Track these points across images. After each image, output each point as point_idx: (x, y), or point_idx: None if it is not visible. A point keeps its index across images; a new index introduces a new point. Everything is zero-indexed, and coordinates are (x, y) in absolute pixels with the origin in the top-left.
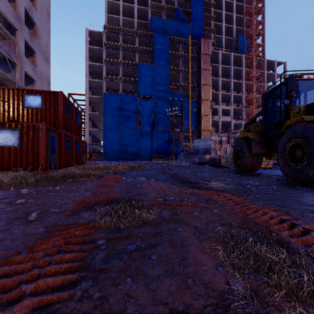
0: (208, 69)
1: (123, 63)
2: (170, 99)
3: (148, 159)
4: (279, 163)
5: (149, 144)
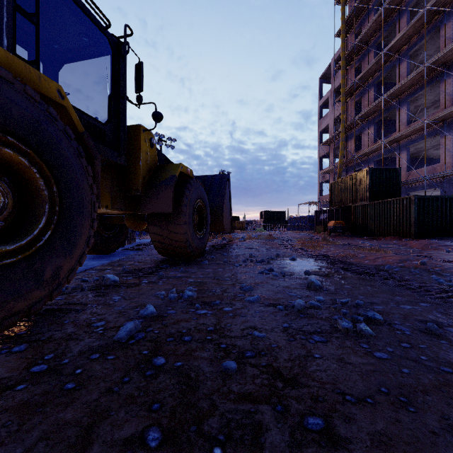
0: None
1: None
2: None
3: None
4: (189, 232)
5: None
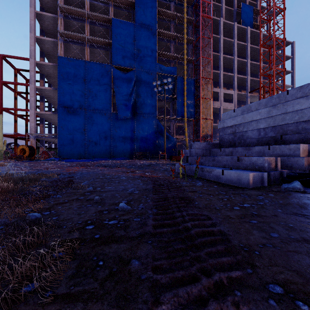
0: (208, 37)
1: (90, 16)
2: (158, 74)
3: (127, 157)
4: None
5: (128, 136)
